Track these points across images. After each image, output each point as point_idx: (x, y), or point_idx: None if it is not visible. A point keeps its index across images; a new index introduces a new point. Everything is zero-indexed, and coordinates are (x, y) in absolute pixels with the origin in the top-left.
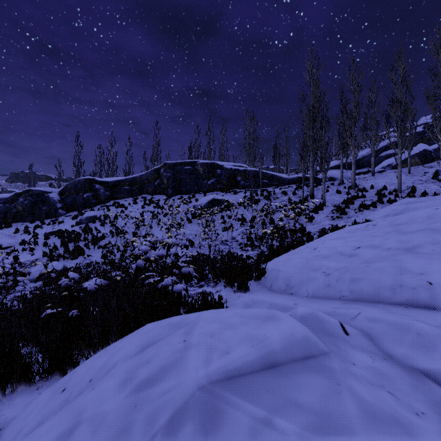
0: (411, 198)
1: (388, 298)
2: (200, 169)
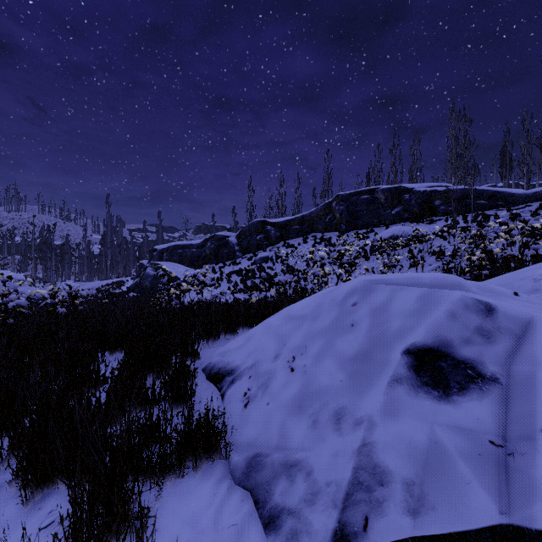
0: None
1: None
2: (380, 196)
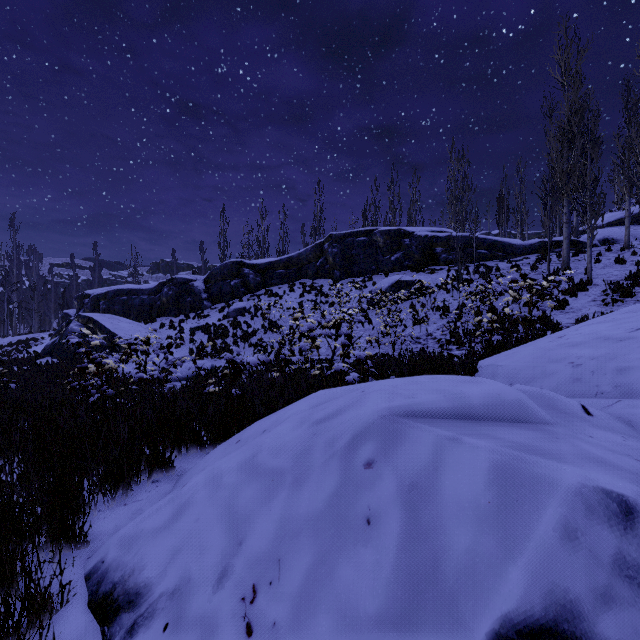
0: None
1: None
2: (379, 239)
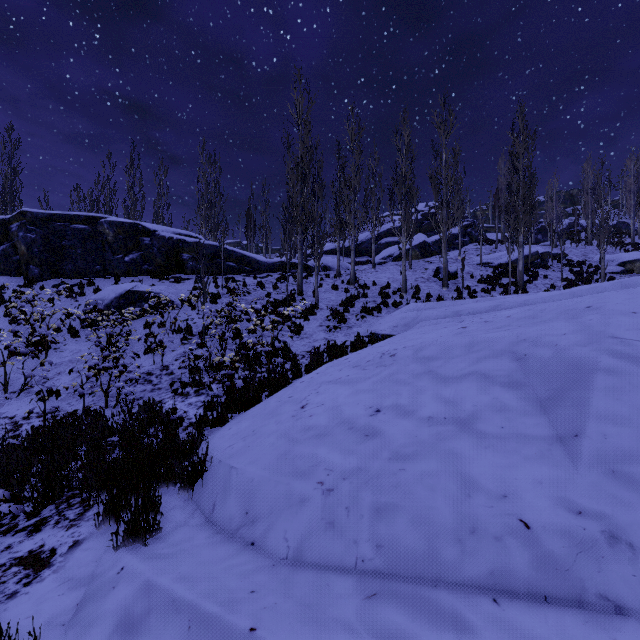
0: (417, 300)
1: (454, 568)
2: (107, 232)
